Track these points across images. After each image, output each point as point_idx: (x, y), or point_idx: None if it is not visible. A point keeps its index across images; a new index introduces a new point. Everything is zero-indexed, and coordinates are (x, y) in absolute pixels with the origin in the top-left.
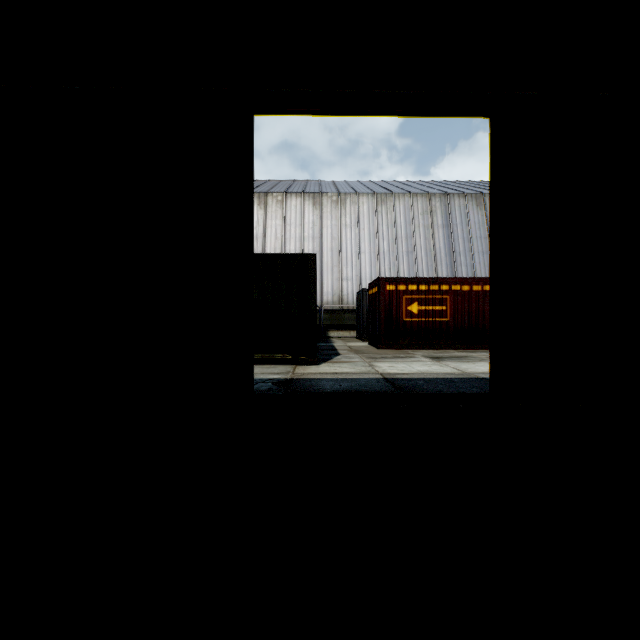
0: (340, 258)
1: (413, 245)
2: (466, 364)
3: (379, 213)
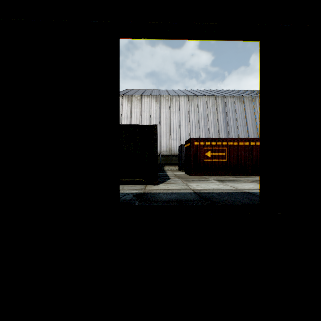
0: (170, 129)
1: (207, 122)
2: (237, 184)
3: (190, 106)
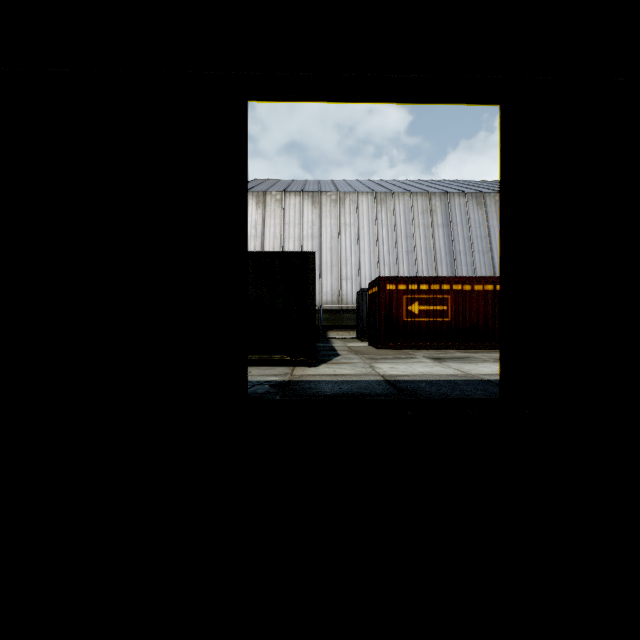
0: (339, 258)
1: (413, 244)
2: (469, 365)
3: (379, 212)
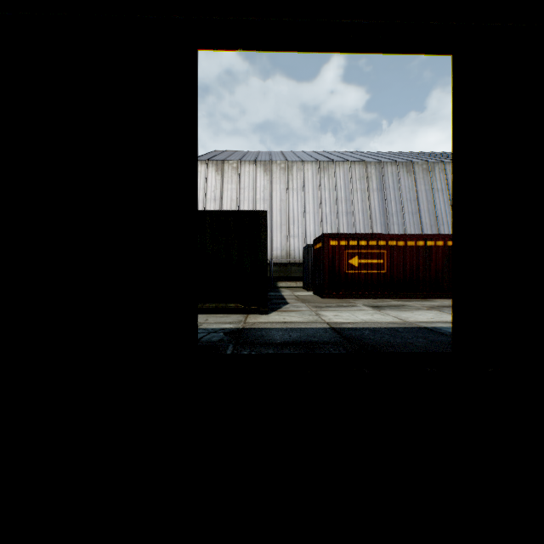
0: (288, 218)
1: (351, 206)
2: (405, 313)
3: (322, 178)
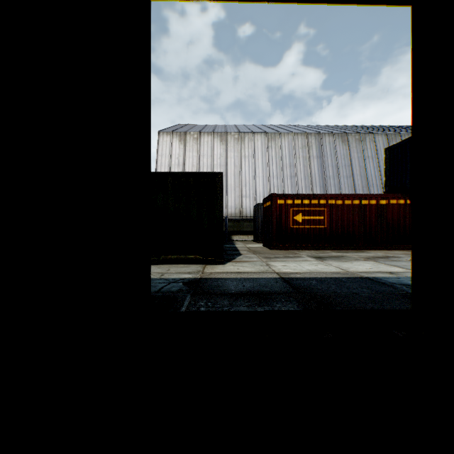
0: (240, 181)
1: (295, 171)
2: (345, 263)
3: (269, 147)
